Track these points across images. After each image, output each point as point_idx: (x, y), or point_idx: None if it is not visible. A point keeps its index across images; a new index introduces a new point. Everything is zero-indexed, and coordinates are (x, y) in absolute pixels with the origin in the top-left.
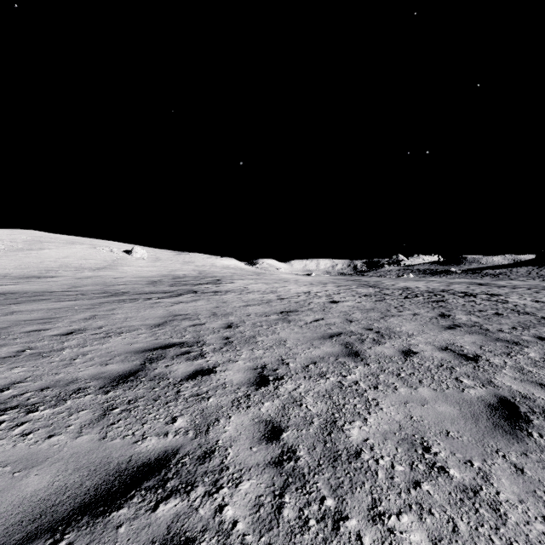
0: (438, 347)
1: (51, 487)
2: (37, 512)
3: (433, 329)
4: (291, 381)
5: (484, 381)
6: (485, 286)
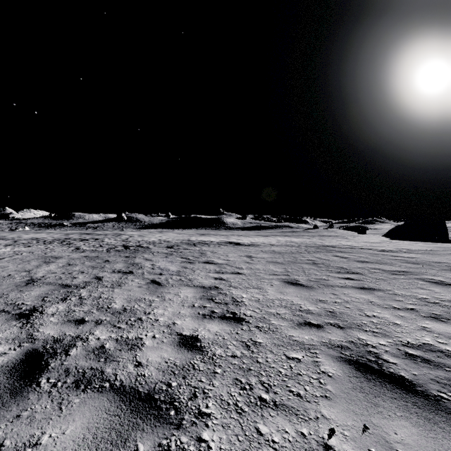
0: (83, 256)
1: (10, 285)
2: (17, 285)
3: (77, 253)
4: (40, 269)
5: (101, 259)
6: (91, 235)
